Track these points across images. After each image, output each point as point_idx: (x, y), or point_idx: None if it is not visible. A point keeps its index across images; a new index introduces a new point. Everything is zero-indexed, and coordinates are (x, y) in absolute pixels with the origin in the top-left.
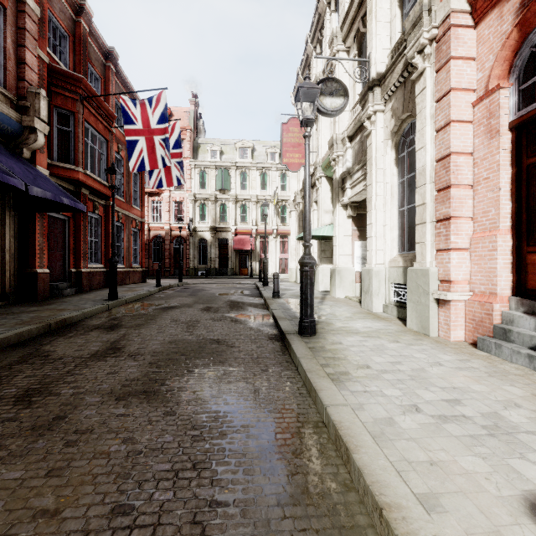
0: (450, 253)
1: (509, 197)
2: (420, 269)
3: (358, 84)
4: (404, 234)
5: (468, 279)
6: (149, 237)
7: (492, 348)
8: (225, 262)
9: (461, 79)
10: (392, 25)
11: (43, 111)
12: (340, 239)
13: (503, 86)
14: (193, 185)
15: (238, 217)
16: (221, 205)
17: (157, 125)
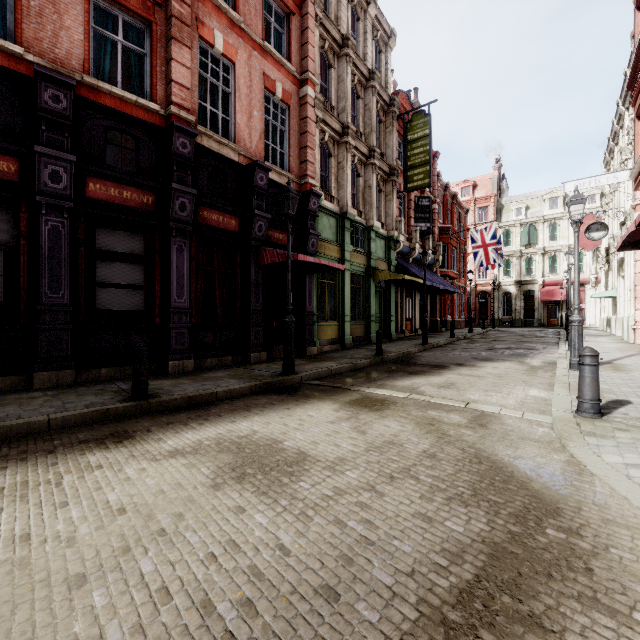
0: (635, 311)
1: None
2: (628, 317)
3: None
4: None
5: None
6: None
7: None
8: (531, 313)
9: None
10: None
11: (441, 251)
12: (620, 299)
13: None
14: None
15: (545, 269)
16: (526, 259)
17: (489, 241)
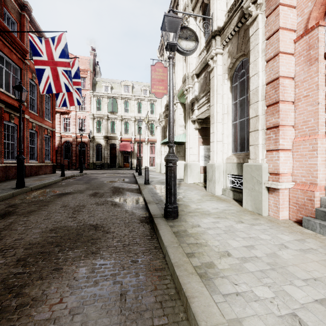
0: (279, 152)
1: (325, 110)
2: (254, 164)
3: (203, 39)
4: (237, 139)
5: (291, 172)
6: (61, 142)
7: (316, 227)
8: (114, 159)
9: (286, 21)
10: None
11: None
12: (190, 144)
13: (321, 24)
14: (92, 108)
15: (122, 130)
16: (111, 122)
17: (59, 58)
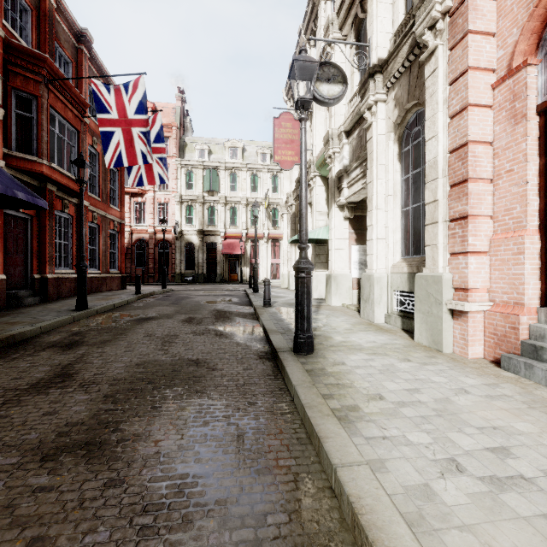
0: (467, 257)
1: (537, 192)
2: (431, 275)
3: (356, 74)
4: (409, 236)
5: (487, 287)
6: (131, 240)
7: (520, 369)
8: (214, 267)
9: (479, 57)
10: (395, 6)
11: None
12: (336, 243)
13: (531, 63)
14: (180, 186)
15: (227, 220)
16: (209, 207)
17: (135, 114)
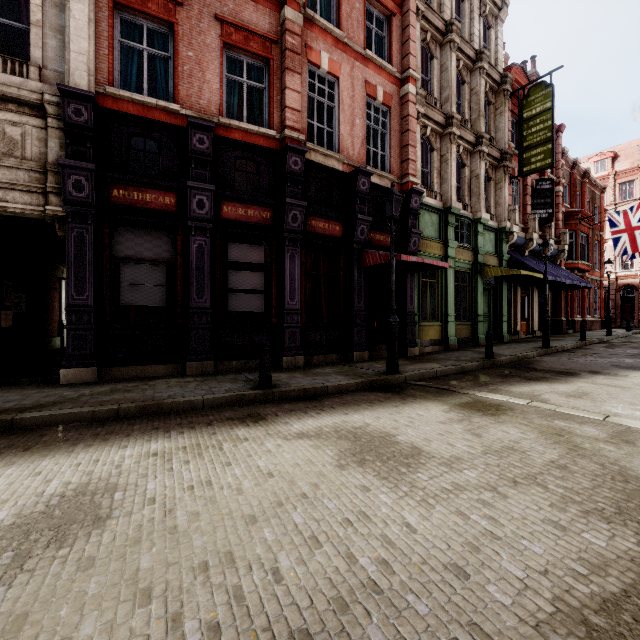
0: None
1: None
2: None
3: None
4: None
5: None
6: None
7: None
8: None
9: None
10: None
11: (567, 240)
12: None
13: None
14: None
15: None
16: None
17: (637, 223)
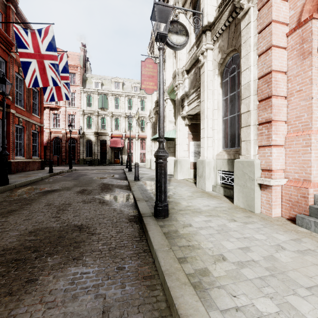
0: (271, 148)
1: None
2: (245, 160)
3: (193, 35)
4: (227, 135)
5: (283, 168)
6: (50, 138)
7: (311, 226)
8: (104, 155)
9: (279, 14)
10: None
11: None
12: (180, 140)
13: (315, 17)
14: (82, 104)
15: (113, 126)
16: (102, 118)
17: (46, 51)
